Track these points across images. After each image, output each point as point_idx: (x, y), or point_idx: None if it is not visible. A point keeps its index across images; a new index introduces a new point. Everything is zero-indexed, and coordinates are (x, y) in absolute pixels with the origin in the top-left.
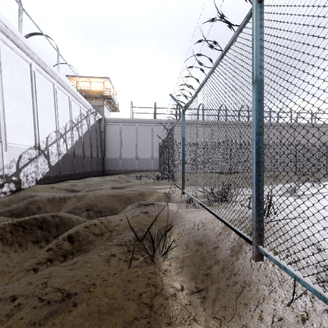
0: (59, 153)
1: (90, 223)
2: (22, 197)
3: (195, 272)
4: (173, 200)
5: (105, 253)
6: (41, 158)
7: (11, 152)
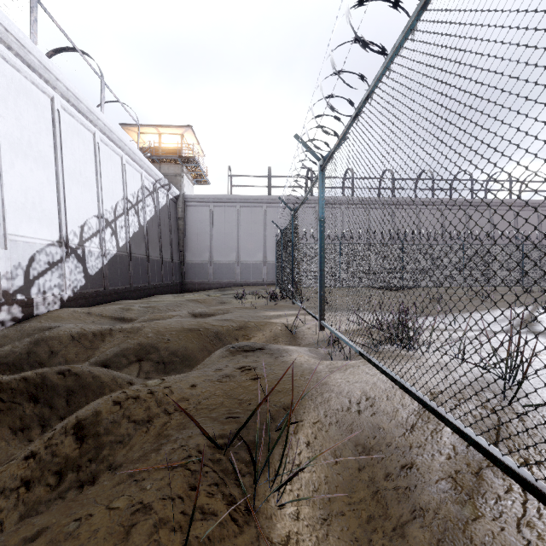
0: (104, 253)
1: (127, 394)
2: (28, 330)
3: (362, 540)
4: (301, 339)
5: (125, 501)
6: (70, 262)
7: (15, 252)
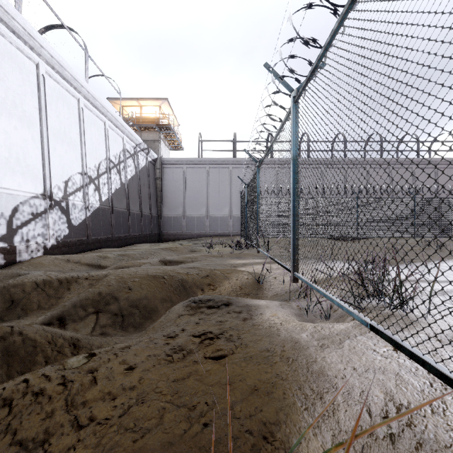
0: (87, 206)
1: (27, 387)
2: None
3: None
4: (268, 289)
5: None
6: (54, 213)
7: None
